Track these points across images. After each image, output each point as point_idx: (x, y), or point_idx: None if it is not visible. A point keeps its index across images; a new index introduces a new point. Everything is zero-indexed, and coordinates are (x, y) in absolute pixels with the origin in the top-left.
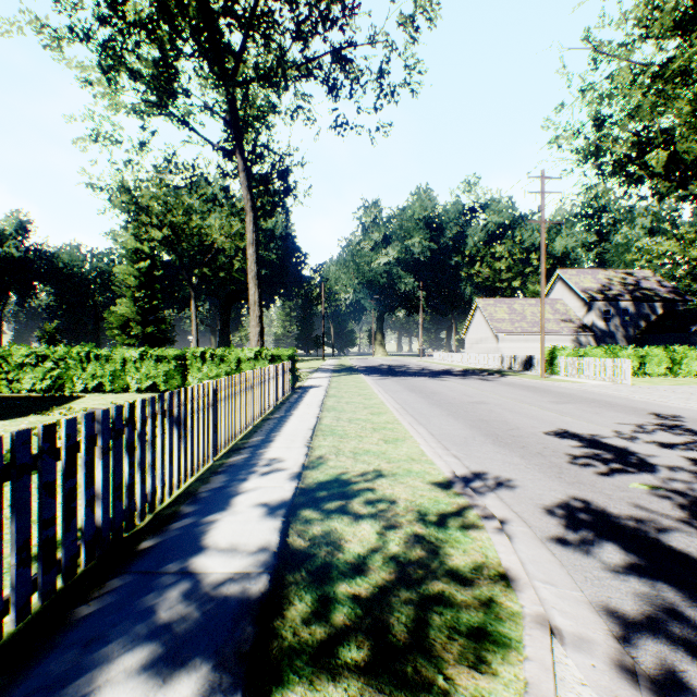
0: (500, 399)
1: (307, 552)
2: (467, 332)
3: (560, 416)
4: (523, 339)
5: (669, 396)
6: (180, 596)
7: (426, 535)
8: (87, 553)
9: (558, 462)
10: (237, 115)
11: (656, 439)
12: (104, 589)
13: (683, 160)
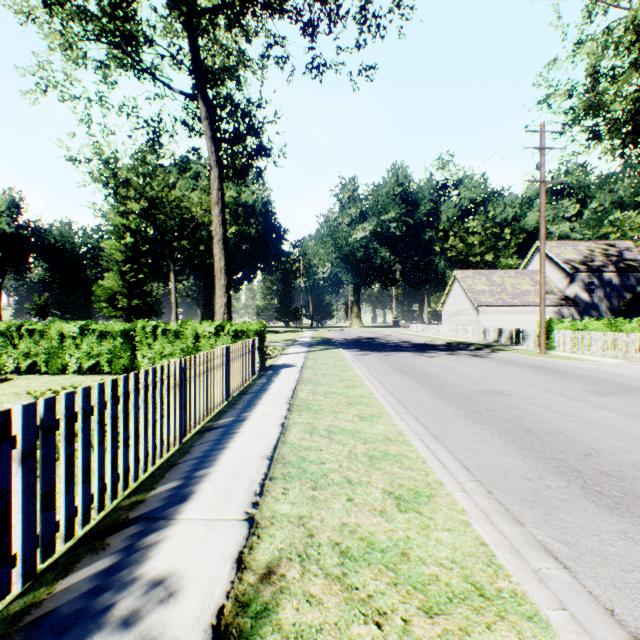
0: (517, 386)
1: None
2: (444, 304)
3: (632, 422)
4: (504, 311)
5: None
6: None
7: None
8: None
9: None
10: (198, 52)
11: None
12: None
13: None
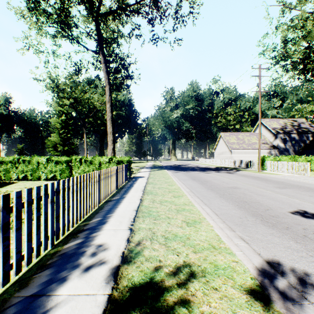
0: (245, 185)
1: None
2: (216, 149)
3: (290, 198)
4: (243, 152)
5: None
6: None
7: None
8: None
9: None
10: (100, 33)
11: None
12: None
13: None
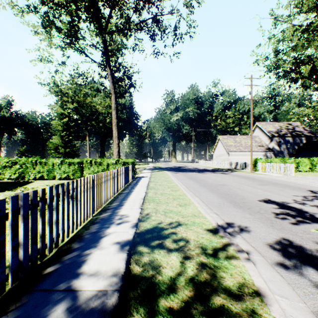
0: (233, 183)
1: (141, 275)
2: (214, 151)
3: (264, 192)
4: (240, 154)
5: (314, 182)
6: (64, 308)
7: (208, 263)
8: (13, 278)
9: (269, 217)
10: (107, 48)
11: (315, 204)
12: (18, 303)
13: (317, 70)
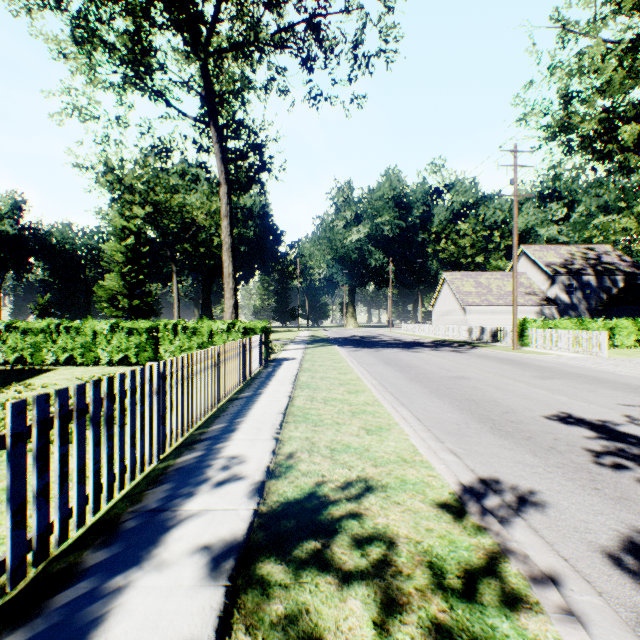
0: (480, 373)
1: None
2: (435, 305)
3: (553, 395)
4: (489, 311)
5: None
6: None
7: (454, 630)
8: None
9: (581, 462)
10: (211, 86)
11: None
12: None
13: None
